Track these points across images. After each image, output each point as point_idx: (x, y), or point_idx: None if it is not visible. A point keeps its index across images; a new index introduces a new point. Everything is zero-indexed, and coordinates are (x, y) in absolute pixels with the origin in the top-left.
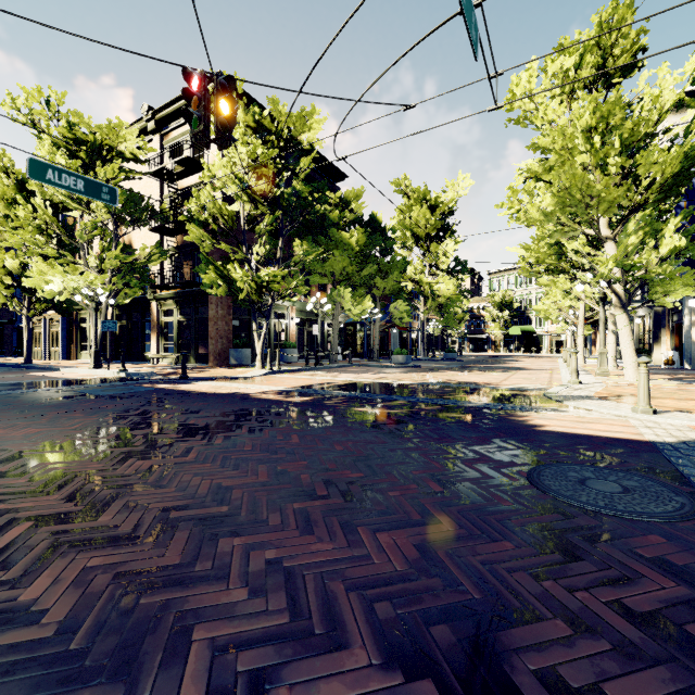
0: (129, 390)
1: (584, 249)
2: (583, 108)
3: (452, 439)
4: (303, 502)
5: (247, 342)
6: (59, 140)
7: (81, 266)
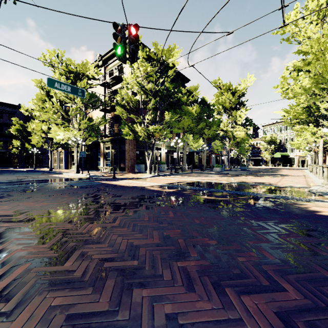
0: (90, 184)
1: None
2: None
3: (264, 218)
4: (183, 261)
5: (142, 161)
6: (62, 72)
7: (71, 128)
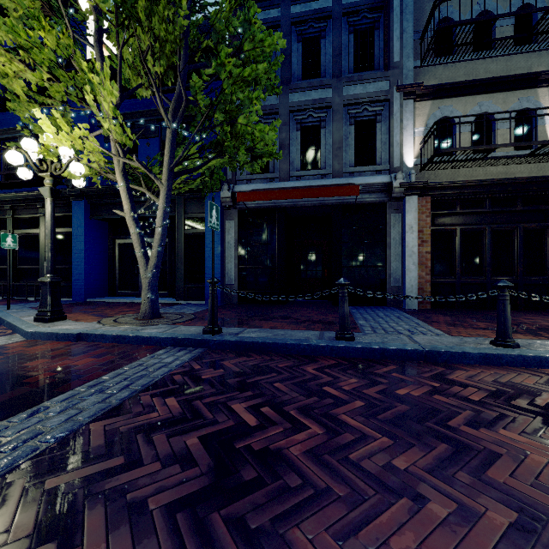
0: None
1: None
2: None
3: None
4: None
5: None
6: None
7: None
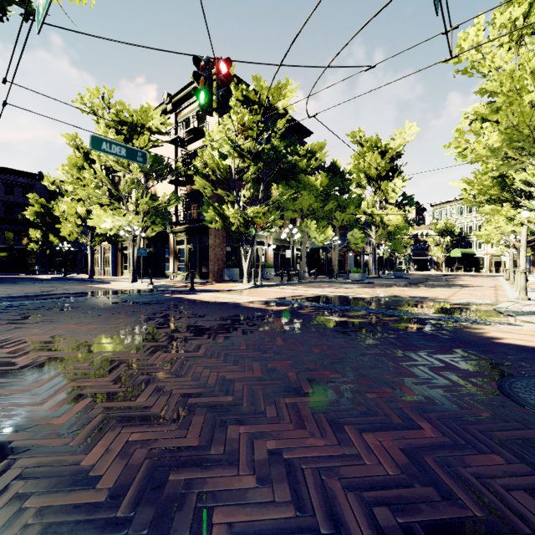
0: (155, 298)
1: (533, 178)
2: (532, 51)
3: (415, 347)
4: (293, 397)
5: (236, 263)
6: (110, 123)
7: (124, 210)
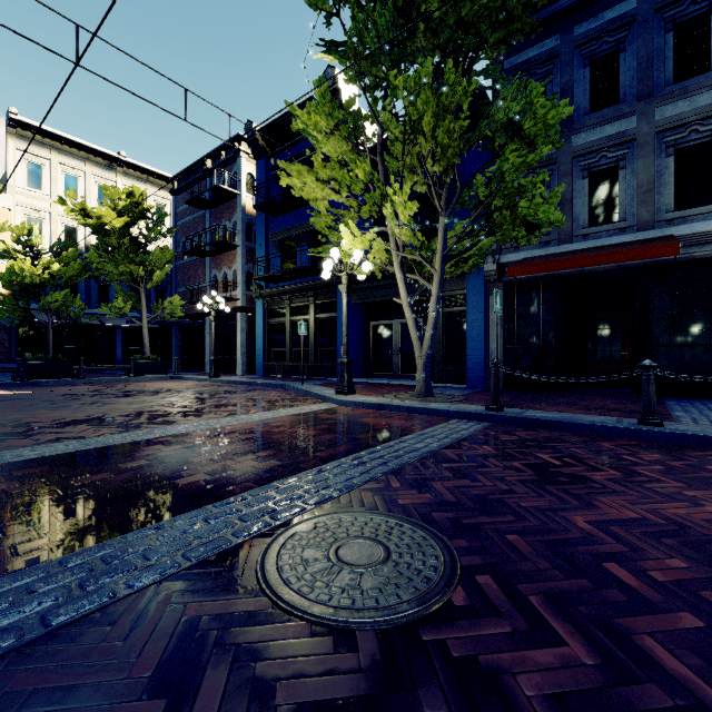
0: None
1: None
2: None
3: None
4: None
5: None
6: None
7: None
